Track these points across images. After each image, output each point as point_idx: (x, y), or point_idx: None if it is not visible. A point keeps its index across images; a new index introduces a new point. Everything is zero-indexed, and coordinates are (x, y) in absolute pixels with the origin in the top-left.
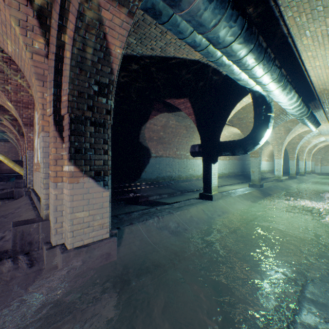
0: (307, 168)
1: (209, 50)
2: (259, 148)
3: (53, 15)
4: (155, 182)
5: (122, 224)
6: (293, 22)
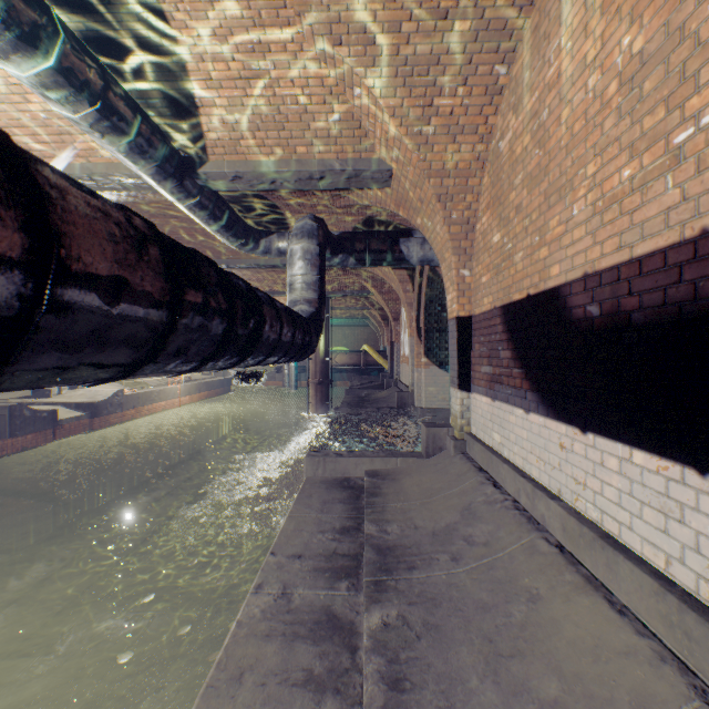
0: None
1: None
2: None
3: (416, 273)
4: None
5: None
6: None
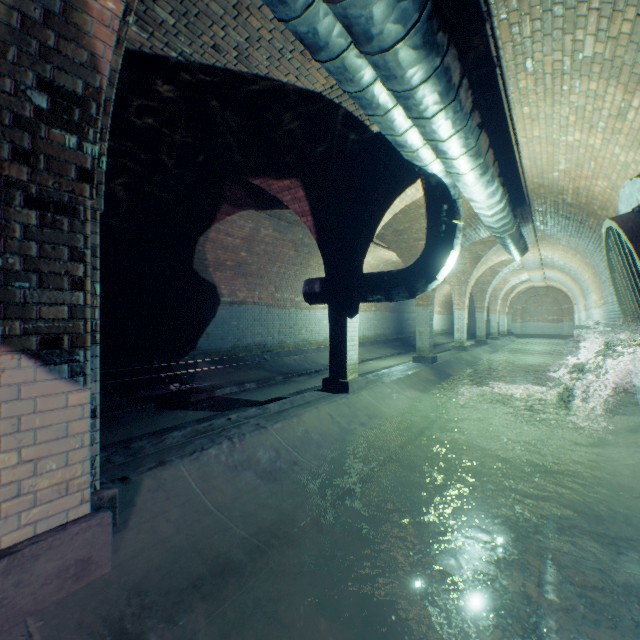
0: (501, 327)
1: (348, 63)
2: (432, 290)
3: None
4: (230, 358)
5: (136, 468)
6: (508, 35)
